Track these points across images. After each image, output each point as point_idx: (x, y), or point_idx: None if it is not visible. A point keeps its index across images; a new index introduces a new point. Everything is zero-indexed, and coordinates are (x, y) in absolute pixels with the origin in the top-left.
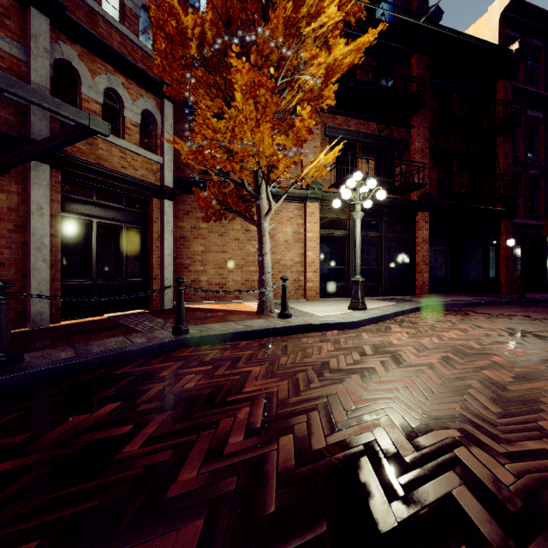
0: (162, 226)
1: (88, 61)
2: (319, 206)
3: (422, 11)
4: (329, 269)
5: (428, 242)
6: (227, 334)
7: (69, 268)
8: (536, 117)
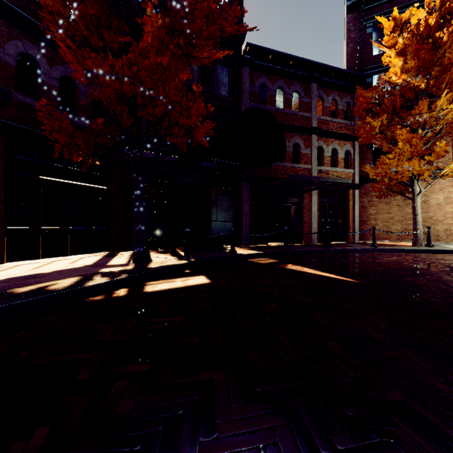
0: (353, 202)
1: (326, 142)
2: None
3: None
4: None
5: None
6: (395, 249)
7: (319, 223)
8: None
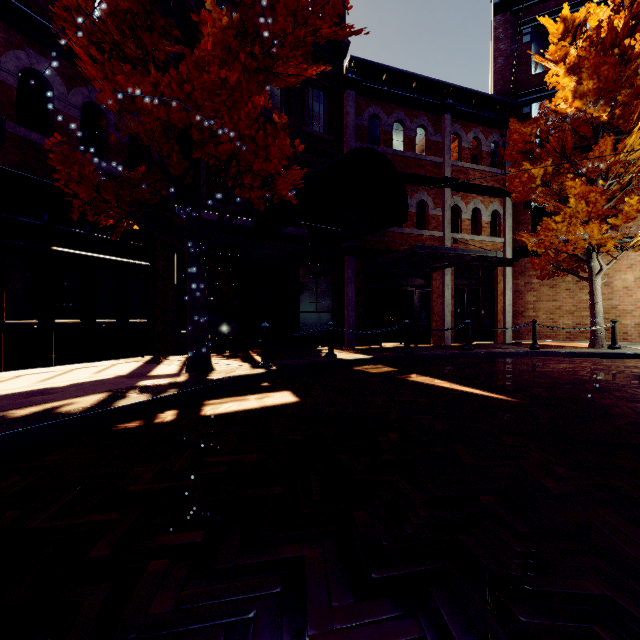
0: (503, 285)
1: (464, 198)
2: None
3: None
4: None
5: None
6: (565, 352)
7: (454, 315)
8: None
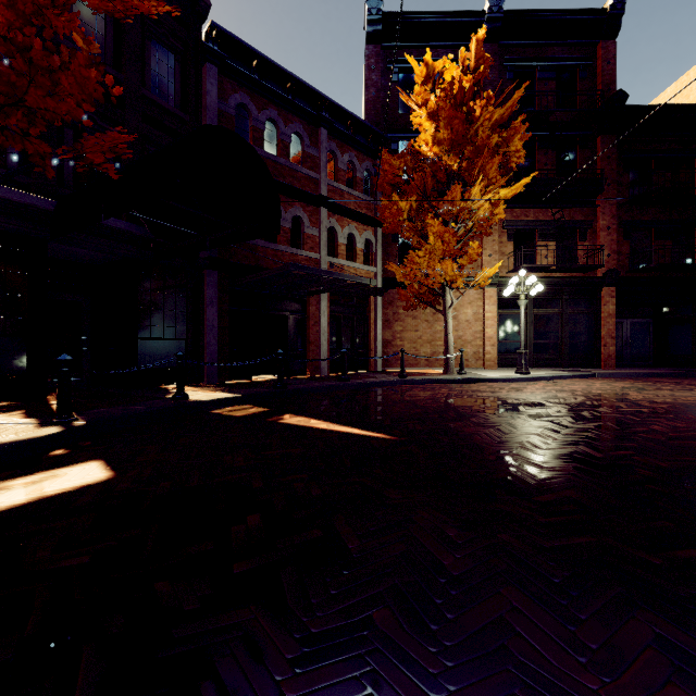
0: (375, 314)
1: (340, 222)
2: (497, 290)
3: (608, 92)
4: (507, 343)
5: (615, 316)
6: (427, 379)
7: (330, 344)
8: None
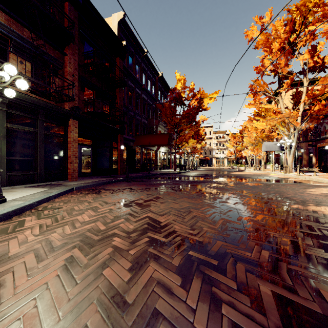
0: None
1: None
2: None
3: None
4: None
5: (77, 142)
6: None
7: None
8: (132, 86)
